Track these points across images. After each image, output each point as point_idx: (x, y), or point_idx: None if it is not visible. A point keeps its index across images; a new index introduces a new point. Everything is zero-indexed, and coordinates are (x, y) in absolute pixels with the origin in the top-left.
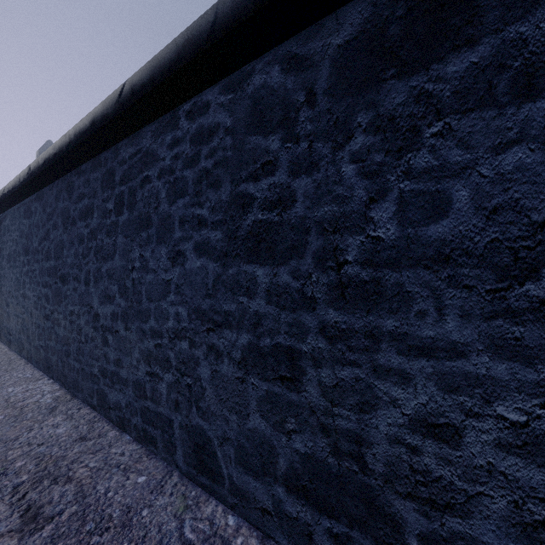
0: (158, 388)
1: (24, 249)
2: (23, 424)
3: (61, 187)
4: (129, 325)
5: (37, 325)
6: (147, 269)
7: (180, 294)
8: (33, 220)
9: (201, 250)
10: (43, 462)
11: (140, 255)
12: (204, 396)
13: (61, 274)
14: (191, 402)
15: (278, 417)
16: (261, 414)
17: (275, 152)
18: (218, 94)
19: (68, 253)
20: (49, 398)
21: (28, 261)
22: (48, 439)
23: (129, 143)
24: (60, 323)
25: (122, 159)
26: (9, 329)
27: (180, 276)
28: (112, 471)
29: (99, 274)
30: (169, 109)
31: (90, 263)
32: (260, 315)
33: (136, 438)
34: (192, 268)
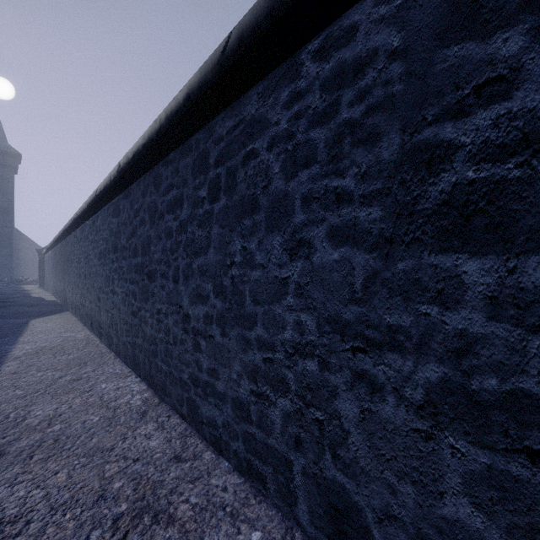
0: (269, 414)
1: (113, 246)
2: (117, 430)
3: (148, 181)
4: (227, 331)
5: (124, 321)
6: (252, 264)
7: (304, 296)
8: (121, 218)
9: (340, 237)
10: (141, 487)
11: (241, 247)
12: (347, 442)
13: (148, 271)
14: (322, 444)
15: (522, 520)
16: (472, 501)
17: (512, 59)
18: (373, 6)
19: (155, 249)
20: (139, 399)
21: (117, 258)
22: (142, 454)
23: (227, 116)
24: (146, 321)
25: (217, 137)
26: (100, 323)
27: (303, 272)
28: (218, 514)
29: (189, 271)
30: (284, 58)
31: (179, 259)
32: (470, 337)
33: (237, 468)
34: (325, 262)
